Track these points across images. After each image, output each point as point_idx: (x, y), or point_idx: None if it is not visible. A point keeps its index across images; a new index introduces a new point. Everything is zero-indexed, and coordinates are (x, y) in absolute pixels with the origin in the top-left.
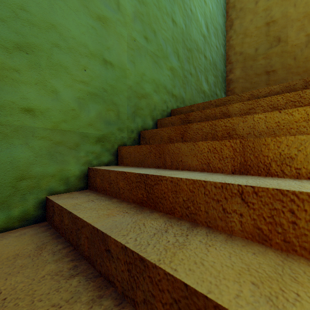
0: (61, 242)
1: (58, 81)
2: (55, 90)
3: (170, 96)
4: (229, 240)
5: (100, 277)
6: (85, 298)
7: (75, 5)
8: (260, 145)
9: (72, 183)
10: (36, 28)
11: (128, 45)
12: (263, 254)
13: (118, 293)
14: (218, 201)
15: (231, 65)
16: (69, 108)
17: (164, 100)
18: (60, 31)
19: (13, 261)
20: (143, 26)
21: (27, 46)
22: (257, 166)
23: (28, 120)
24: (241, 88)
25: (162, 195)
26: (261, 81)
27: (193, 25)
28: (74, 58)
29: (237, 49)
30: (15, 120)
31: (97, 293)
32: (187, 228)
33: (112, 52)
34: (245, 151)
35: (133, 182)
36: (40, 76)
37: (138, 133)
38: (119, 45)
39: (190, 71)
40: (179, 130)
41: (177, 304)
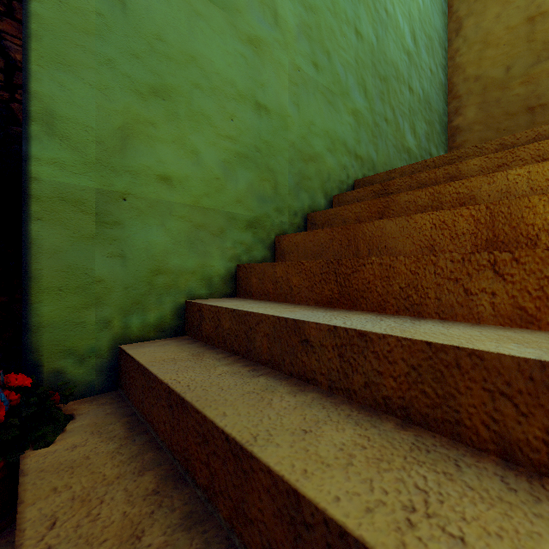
0: (221, 352)
1: (199, 137)
2: (196, 150)
3: (353, 157)
4: (476, 326)
5: (292, 378)
6: (284, 390)
7: (219, 24)
8: (520, 208)
9: (216, 286)
10: (173, 64)
11: (290, 79)
12: (527, 333)
13: (322, 389)
14: (456, 281)
15: (458, 101)
16: (212, 176)
17: (343, 164)
18: (201, 65)
19: (173, 363)
20: (311, 46)
21: (164, 89)
22: (515, 242)
23: (165, 193)
24: (477, 141)
25: (364, 287)
26: (517, 126)
27: (389, 37)
28: (218, 103)
29: (470, 71)
30: (151, 192)
31: (296, 388)
32: (410, 319)
33: (267, 91)
34: (495, 220)
35: (315, 275)
36: (179, 130)
37: (303, 218)
38: (277, 80)
39: (385, 115)
40: (375, 207)
41: (416, 370)
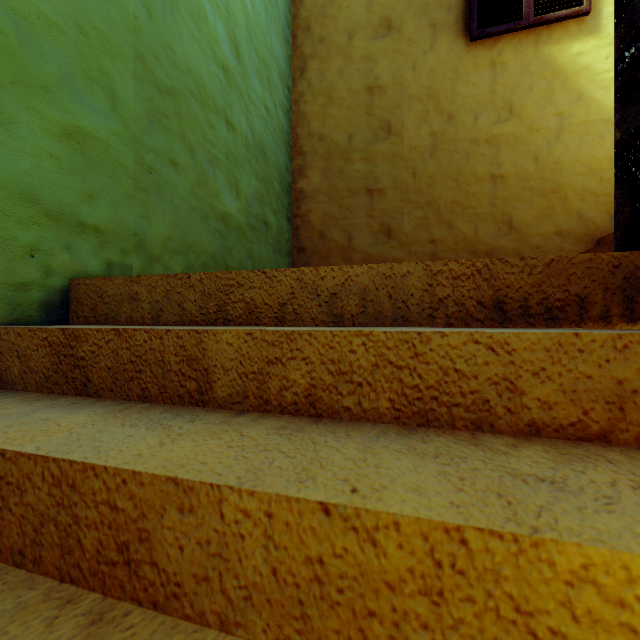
0: None
1: None
2: None
3: (68, 229)
4: None
5: None
6: None
7: None
8: None
9: None
10: None
11: None
12: None
13: None
14: None
15: (303, 159)
16: None
17: (26, 244)
18: None
19: None
20: None
21: None
22: None
23: None
24: (322, 215)
25: None
26: (358, 207)
27: (182, 24)
28: None
29: (315, 125)
30: None
31: None
32: None
33: None
34: None
35: None
36: None
37: None
38: None
39: (172, 155)
40: None
41: None
